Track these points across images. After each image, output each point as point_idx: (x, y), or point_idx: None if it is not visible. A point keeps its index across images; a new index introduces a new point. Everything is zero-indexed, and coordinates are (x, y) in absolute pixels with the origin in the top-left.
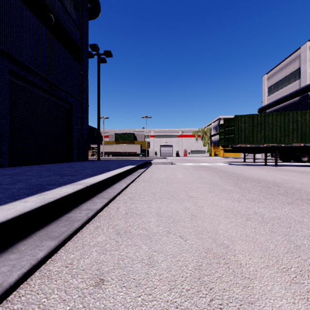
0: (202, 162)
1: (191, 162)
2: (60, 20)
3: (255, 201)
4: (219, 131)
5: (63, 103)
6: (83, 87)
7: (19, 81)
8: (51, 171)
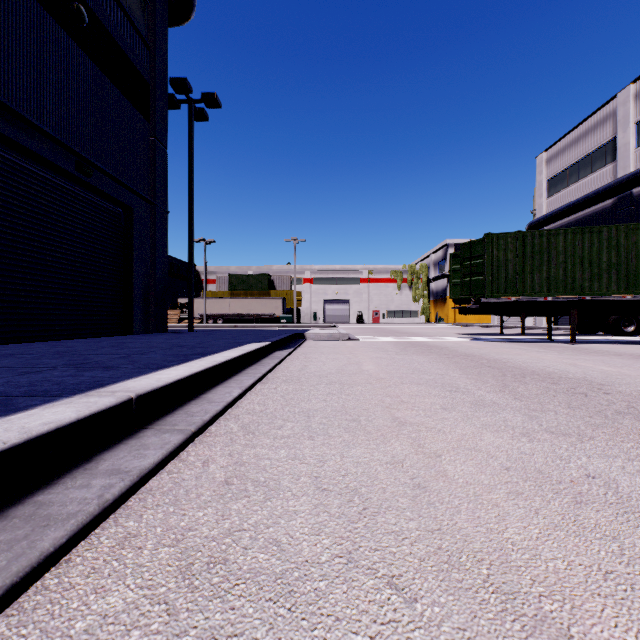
0: (414, 335)
1: (390, 334)
2: (103, 20)
3: (571, 436)
4: (450, 269)
5: (109, 205)
6: (155, 172)
7: (2, 151)
8: (66, 356)
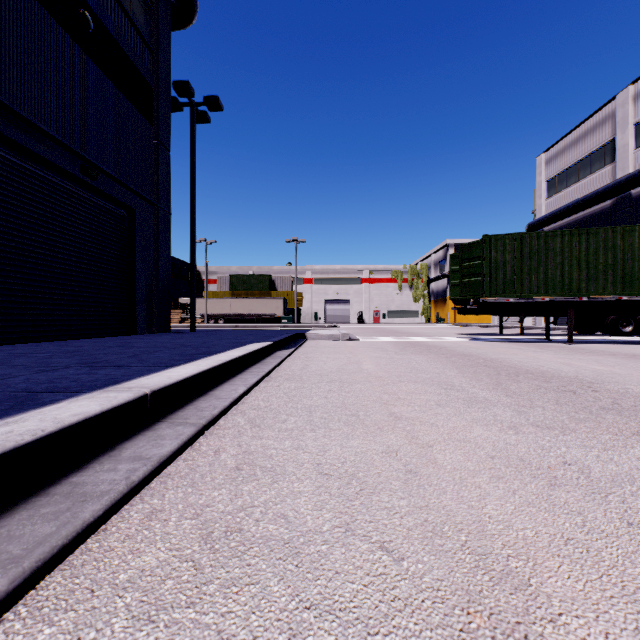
0: (413, 335)
1: (390, 334)
2: (107, 26)
3: (554, 429)
4: (450, 269)
5: (114, 207)
6: (158, 174)
7: (10, 155)
8: (76, 355)
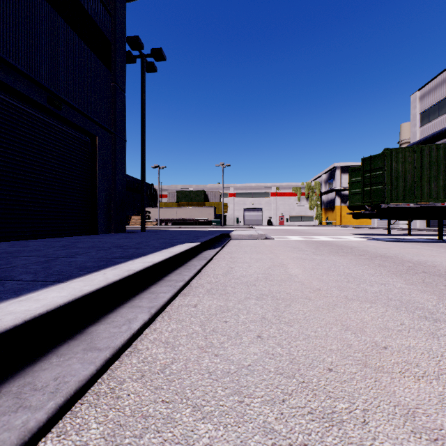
0: (316, 235)
1: (296, 234)
2: None
3: None
4: (350, 181)
5: (79, 134)
6: (115, 109)
7: None
8: None
